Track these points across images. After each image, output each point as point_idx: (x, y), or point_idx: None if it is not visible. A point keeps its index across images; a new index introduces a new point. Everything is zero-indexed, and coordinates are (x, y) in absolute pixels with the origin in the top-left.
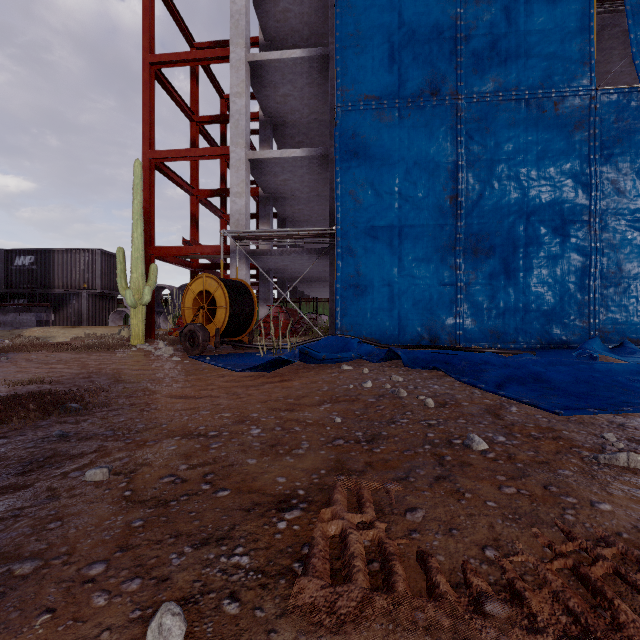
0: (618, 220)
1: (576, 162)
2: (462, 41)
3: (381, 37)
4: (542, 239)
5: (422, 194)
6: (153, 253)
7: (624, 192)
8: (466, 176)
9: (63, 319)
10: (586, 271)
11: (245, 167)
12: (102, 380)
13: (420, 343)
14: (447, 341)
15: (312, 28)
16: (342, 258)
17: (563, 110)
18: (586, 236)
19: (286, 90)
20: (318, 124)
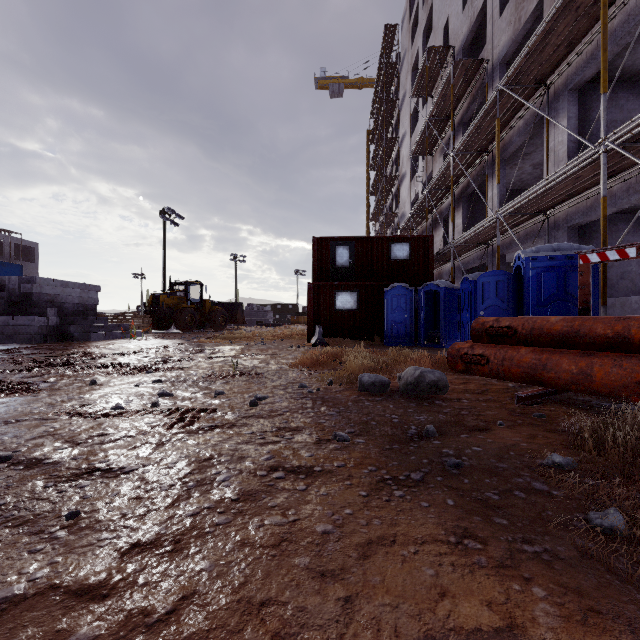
0: None
1: None
2: None
3: None
4: None
5: None
6: None
7: None
8: None
9: None
10: None
11: None
12: None
13: None
14: None
15: None
16: None
17: None
18: None
19: None
20: None
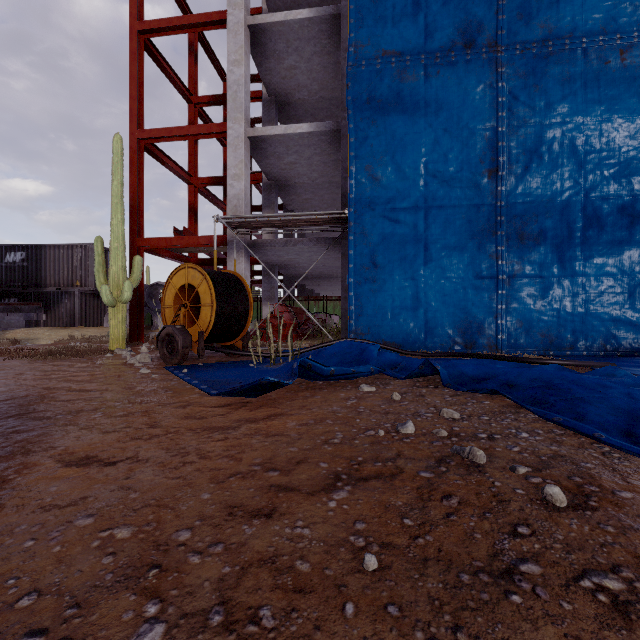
0: None
1: None
2: None
3: None
4: (605, 220)
5: (454, 168)
6: (142, 245)
7: None
8: (508, 145)
9: (55, 319)
10: None
11: (244, 145)
12: (1, 412)
13: (451, 349)
14: (485, 346)
15: None
16: (356, 247)
17: (632, 59)
18: None
19: (292, 61)
20: (328, 103)
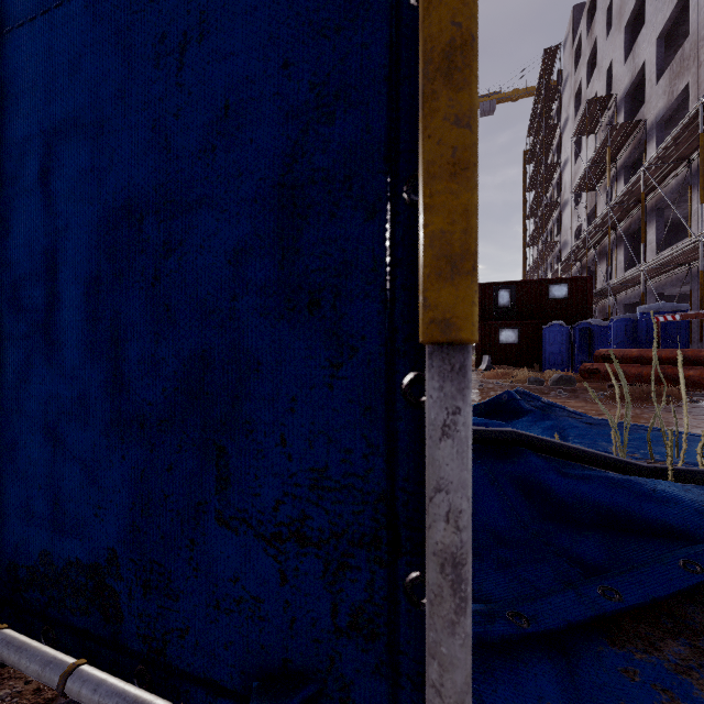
0: None
1: None
2: None
3: None
4: None
5: None
6: None
7: None
8: None
9: None
10: None
11: None
12: (702, 414)
13: None
14: None
15: None
16: None
17: None
18: None
19: None
20: None
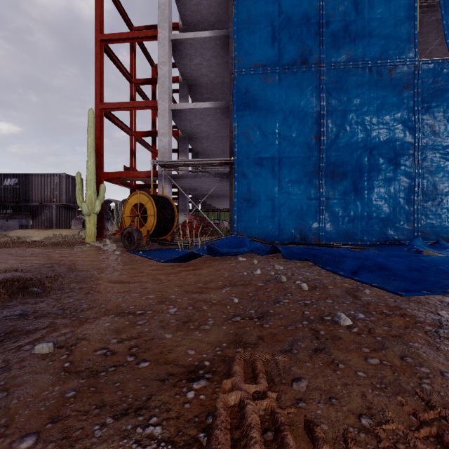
0: (434, 153)
1: (404, 112)
2: (324, 25)
3: (266, 22)
4: (380, 167)
5: (295, 134)
6: (102, 176)
7: (438, 133)
8: (326, 122)
9: (38, 224)
10: (412, 190)
11: (169, 115)
12: (61, 269)
13: (294, 241)
14: (313, 239)
15: (216, 17)
16: (238, 180)
17: (395, 75)
18: (412, 165)
19: (198, 60)
20: (221, 85)
